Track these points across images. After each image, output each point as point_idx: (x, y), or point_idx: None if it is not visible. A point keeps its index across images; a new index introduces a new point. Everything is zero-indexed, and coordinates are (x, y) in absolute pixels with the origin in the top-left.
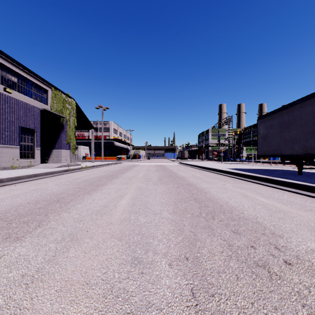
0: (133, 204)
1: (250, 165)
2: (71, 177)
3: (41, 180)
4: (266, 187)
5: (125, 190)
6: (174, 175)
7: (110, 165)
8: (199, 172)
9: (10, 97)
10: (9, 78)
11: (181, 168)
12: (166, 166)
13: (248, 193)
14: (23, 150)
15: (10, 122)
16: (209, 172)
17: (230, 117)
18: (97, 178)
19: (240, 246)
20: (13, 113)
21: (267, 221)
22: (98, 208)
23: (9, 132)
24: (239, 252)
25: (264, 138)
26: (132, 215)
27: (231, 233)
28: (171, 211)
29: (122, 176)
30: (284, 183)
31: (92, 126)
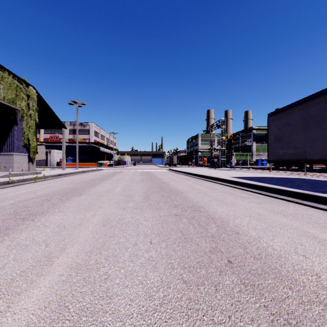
0: (52, 324)
1: (247, 171)
2: (3, 195)
3: None
4: (317, 211)
5: (73, 231)
6: (167, 188)
7: (85, 172)
8: (197, 181)
9: None
10: None
11: (173, 176)
12: (154, 173)
13: (312, 229)
14: None
15: None
16: (209, 181)
17: (223, 120)
18: (44, 197)
19: None
20: None
21: None
22: None
23: None
24: None
25: (278, 139)
26: None
27: None
28: None
29: (90, 191)
30: None
31: (63, 124)
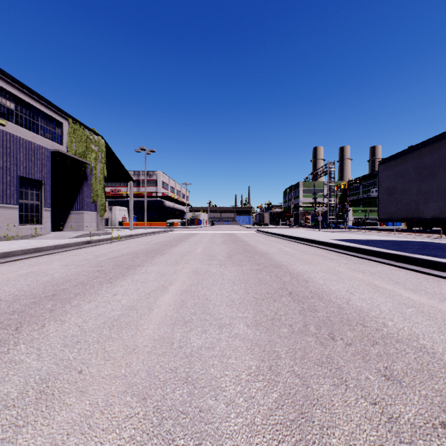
0: (182, 305)
1: (363, 233)
2: (92, 252)
3: (43, 257)
4: (403, 271)
5: (172, 276)
6: (252, 249)
7: (156, 233)
8: (288, 244)
9: (3, 131)
10: (2, 104)
11: (261, 238)
12: (237, 235)
13: (378, 281)
14: (24, 211)
15: (3, 169)
16: (304, 244)
17: (332, 164)
18: (131, 255)
19: (417, 423)
20: (7, 156)
21: (442, 346)
22: (118, 313)
23: (2, 184)
24: (421, 445)
25: (389, 193)
26: (177, 330)
27: (381, 380)
28: (249, 320)
29: (171, 251)
30: (434, 264)
31: (130, 177)
